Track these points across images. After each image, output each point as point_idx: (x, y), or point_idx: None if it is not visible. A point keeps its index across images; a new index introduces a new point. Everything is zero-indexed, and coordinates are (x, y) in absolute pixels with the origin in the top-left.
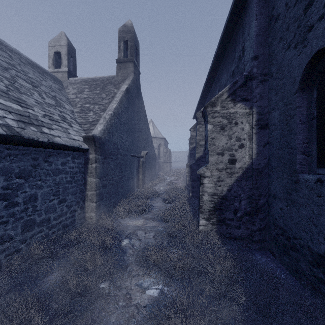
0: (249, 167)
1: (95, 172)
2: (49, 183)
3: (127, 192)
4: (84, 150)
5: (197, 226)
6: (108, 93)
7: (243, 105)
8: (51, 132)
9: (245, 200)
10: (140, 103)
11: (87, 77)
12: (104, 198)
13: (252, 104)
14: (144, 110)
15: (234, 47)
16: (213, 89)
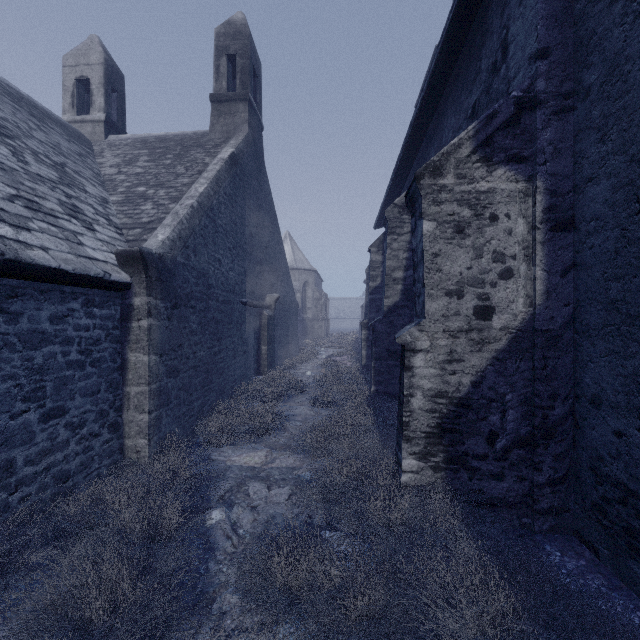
0: (525, 327)
1: (148, 340)
2: (9, 369)
3: (232, 384)
4: (119, 285)
5: (396, 470)
6: (191, 165)
7: (511, 172)
8: (19, 235)
9: (515, 409)
10: (264, 193)
11: (148, 135)
12: (172, 402)
13: (534, 169)
14: (272, 208)
15: (477, 49)
16: (420, 159)
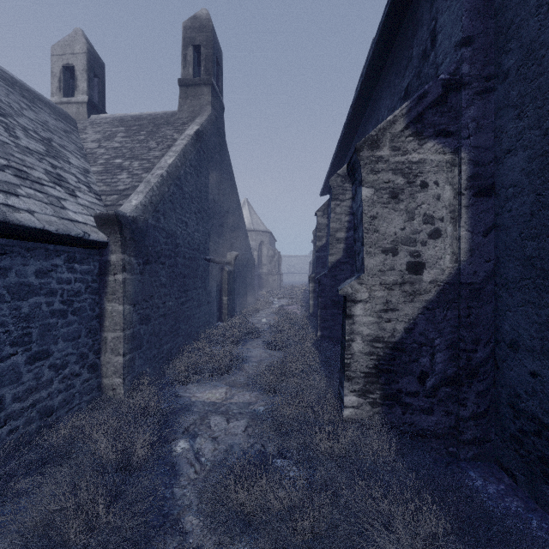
0: (451, 281)
1: (123, 292)
2: None
3: (197, 330)
4: (97, 243)
5: (339, 406)
6: (162, 140)
7: (439, 145)
8: (8, 200)
9: (443, 352)
10: (225, 164)
11: (125, 114)
12: (144, 345)
13: (459, 142)
14: (232, 177)
15: (409, 39)
16: (359, 135)
